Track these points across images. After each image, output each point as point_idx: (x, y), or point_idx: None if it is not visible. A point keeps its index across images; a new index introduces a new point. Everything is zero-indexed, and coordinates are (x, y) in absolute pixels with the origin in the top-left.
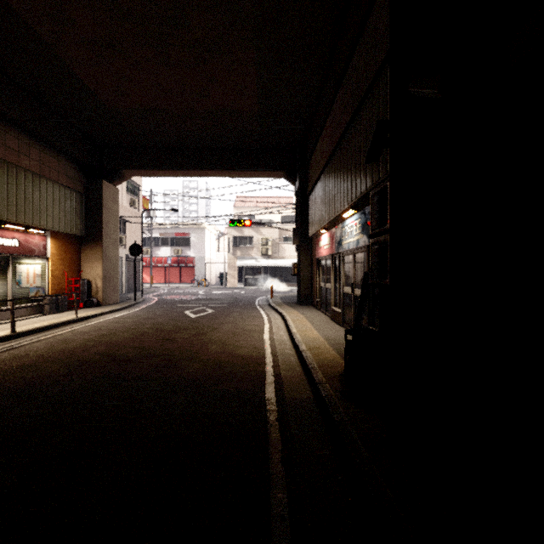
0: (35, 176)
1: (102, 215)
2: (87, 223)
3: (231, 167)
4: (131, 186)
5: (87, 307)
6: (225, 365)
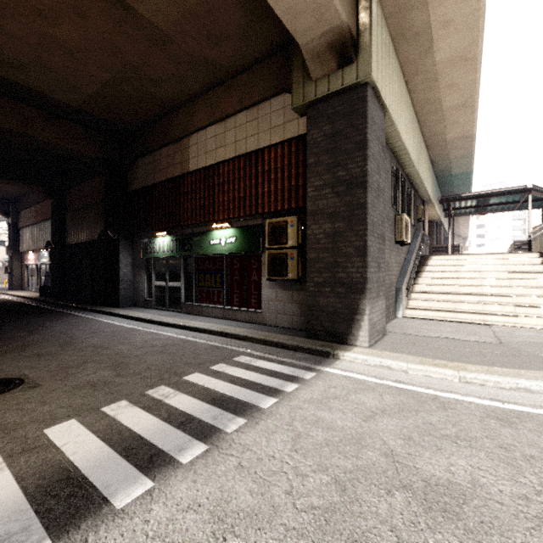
0: None
1: None
2: None
3: None
4: None
5: None
6: None
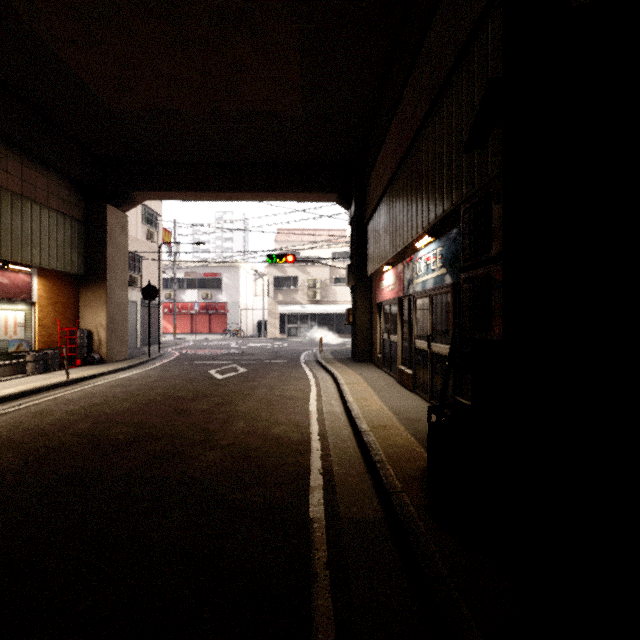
0: (15, 196)
1: (106, 248)
2: (87, 258)
3: (269, 187)
4: (148, 215)
5: (86, 364)
6: (253, 453)
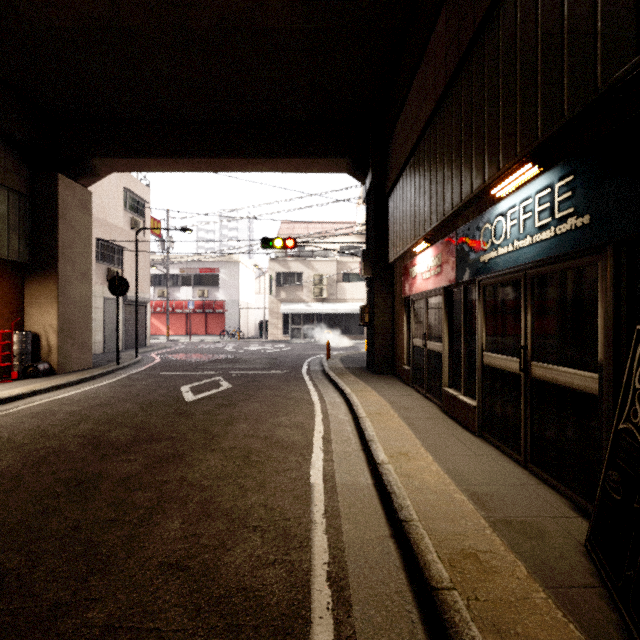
0: None
1: (57, 229)
2: (33, 242)
3: (263, 151)
4: (132, 201)
5: (27, 377)
6: None
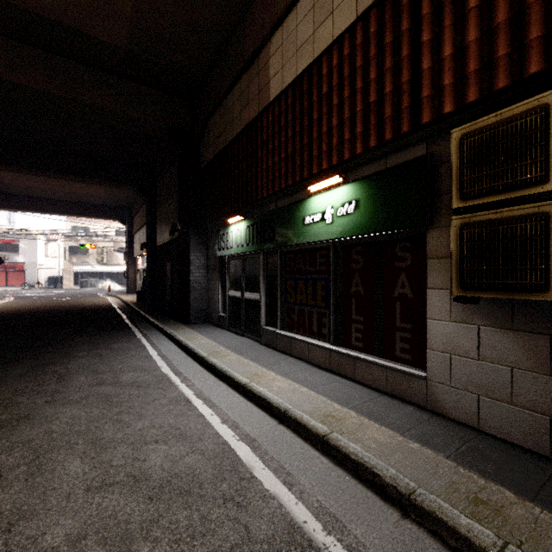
0: None
1: None
2: None
3: (82, 214)
4: None
5: None
6: (97, 305)
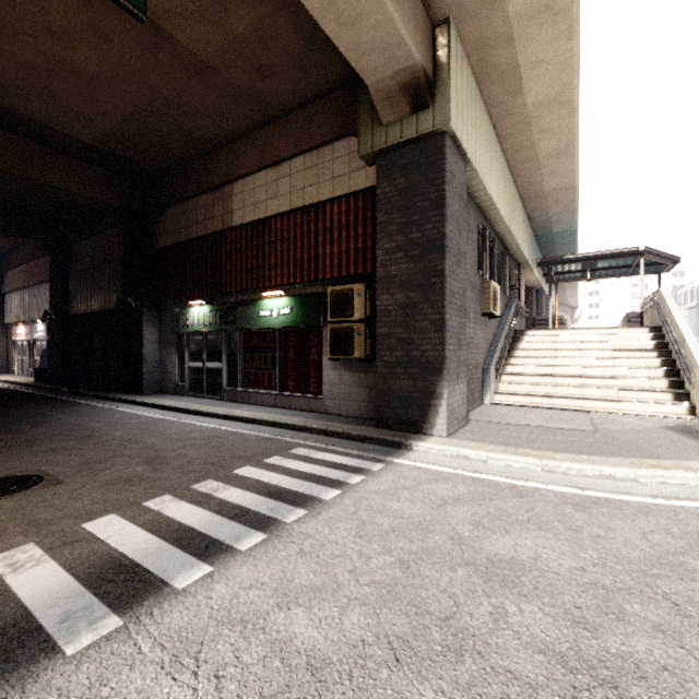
0: None
1: None
2: None
3: None
4: None
5: None
6: None
